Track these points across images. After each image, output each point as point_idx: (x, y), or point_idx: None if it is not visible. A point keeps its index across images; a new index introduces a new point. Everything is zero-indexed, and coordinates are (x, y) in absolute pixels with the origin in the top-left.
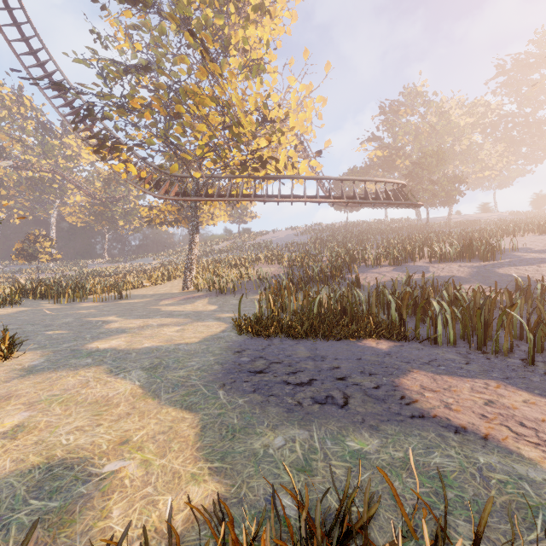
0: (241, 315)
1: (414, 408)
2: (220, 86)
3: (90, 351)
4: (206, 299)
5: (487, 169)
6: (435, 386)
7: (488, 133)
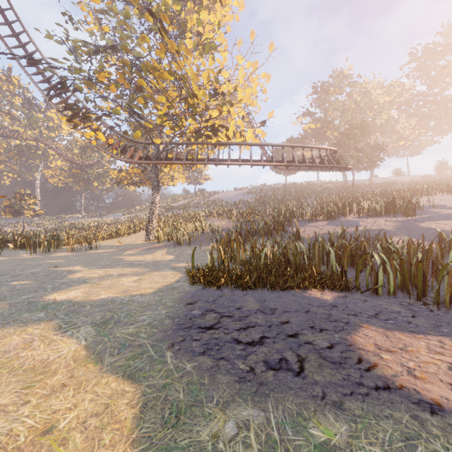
0: (195, 264)
1: (375, 375)
2: (177, 62)
3: (47, 303)
4: (164, 250)
5: (402, 139)
6: (390, 345)
7: (403, 109)
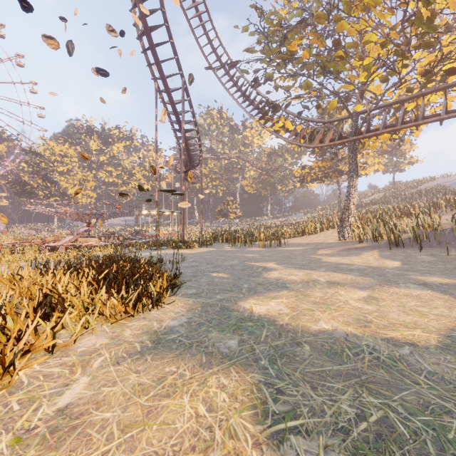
0: None
1: None
2: None
3: (241, 315)
4: (374, 252)
5: None
6: None
7: None
